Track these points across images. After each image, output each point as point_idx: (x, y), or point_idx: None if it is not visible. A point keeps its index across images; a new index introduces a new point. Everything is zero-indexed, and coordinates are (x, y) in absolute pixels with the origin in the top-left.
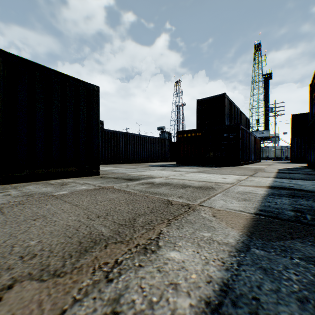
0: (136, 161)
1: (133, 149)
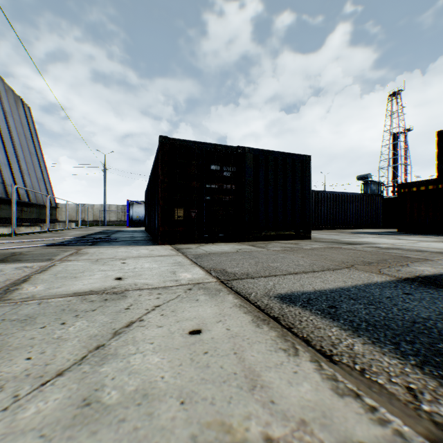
0: (329, 226)
1: (325, 212)
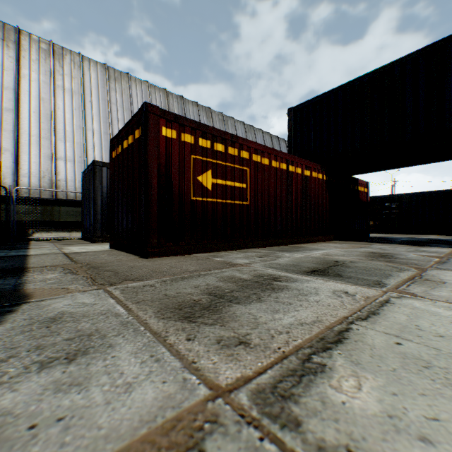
0: None
1: None
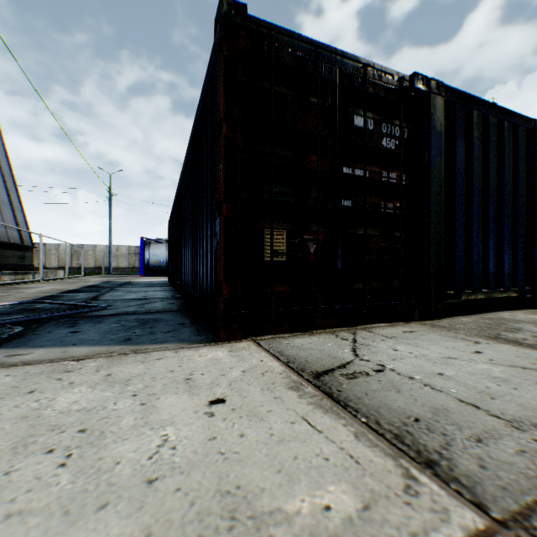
0: None
1: None
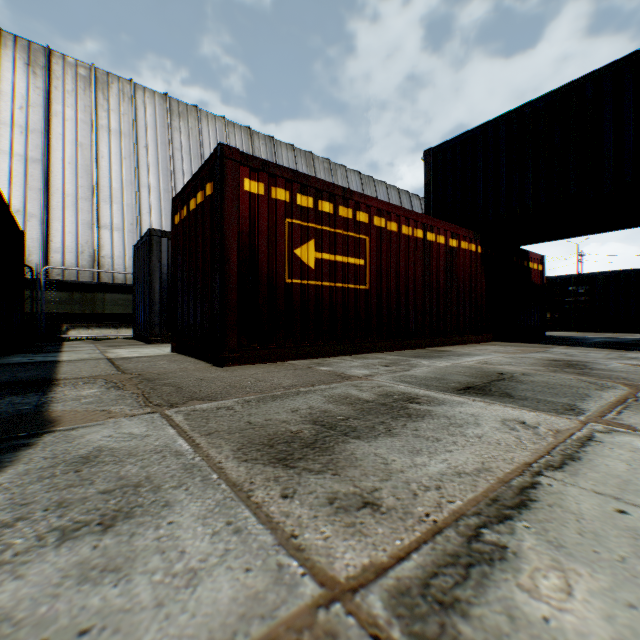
0: None
1: None
